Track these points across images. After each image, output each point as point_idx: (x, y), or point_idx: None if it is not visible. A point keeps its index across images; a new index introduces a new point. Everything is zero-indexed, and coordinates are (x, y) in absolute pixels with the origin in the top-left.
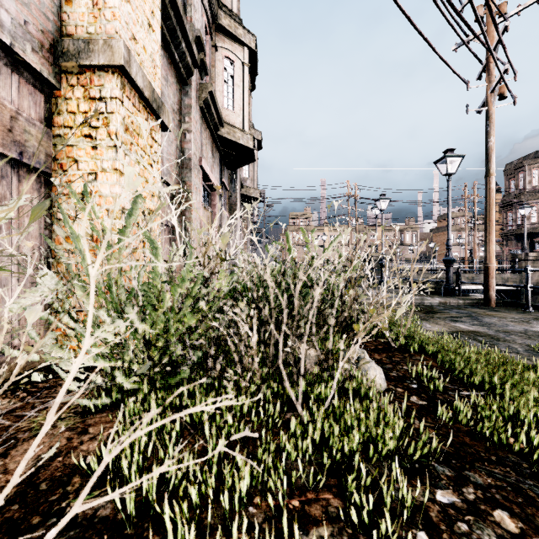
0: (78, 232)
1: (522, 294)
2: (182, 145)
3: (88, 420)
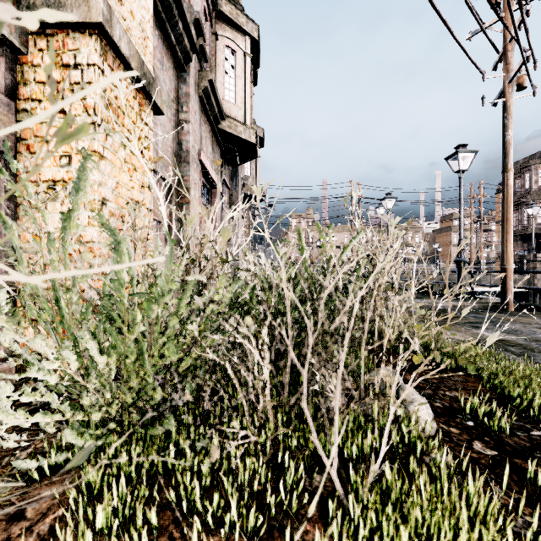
0: (48, 228)
1: (530, 296)
2: (179, 136)
3: (31, 491)
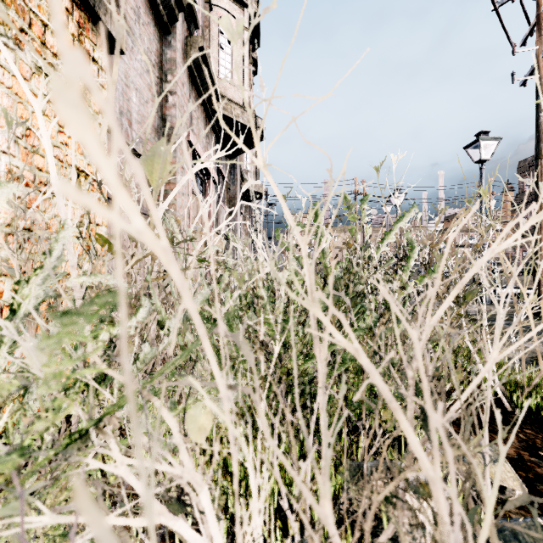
0: None
1: None
2: (163, 110)
3: None
